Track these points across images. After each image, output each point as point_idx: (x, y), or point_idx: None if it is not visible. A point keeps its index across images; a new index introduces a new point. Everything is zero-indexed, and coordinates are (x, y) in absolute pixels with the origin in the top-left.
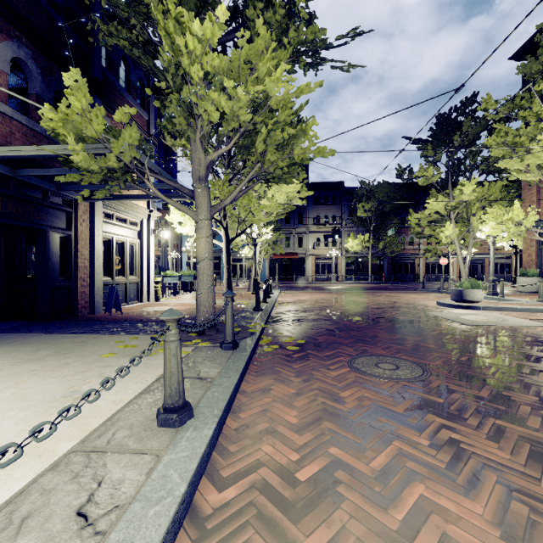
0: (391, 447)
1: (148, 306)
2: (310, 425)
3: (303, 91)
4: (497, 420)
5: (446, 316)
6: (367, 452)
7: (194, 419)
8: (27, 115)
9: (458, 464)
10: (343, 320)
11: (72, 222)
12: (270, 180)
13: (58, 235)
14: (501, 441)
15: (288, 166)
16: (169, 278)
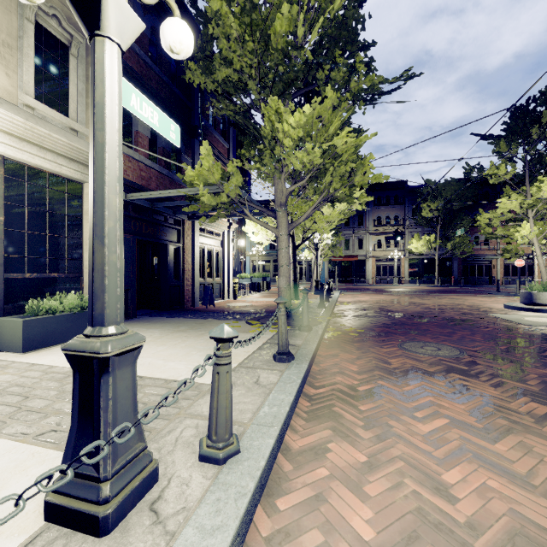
0: (418, 384)
1: (230, 302)
2: (366, 372)
3: (362, 140)
4: (504, 379)
5: (507, 317)
6: (402, 384)
7: (295, 360)
8: (157, 163)
9: (460, 393)
10: (399, 317)
11: (181, 237)
12: (334, 200)
13: (173, 247)
14: (499, 388)
15: (350, 187)
16: (243, 280)
